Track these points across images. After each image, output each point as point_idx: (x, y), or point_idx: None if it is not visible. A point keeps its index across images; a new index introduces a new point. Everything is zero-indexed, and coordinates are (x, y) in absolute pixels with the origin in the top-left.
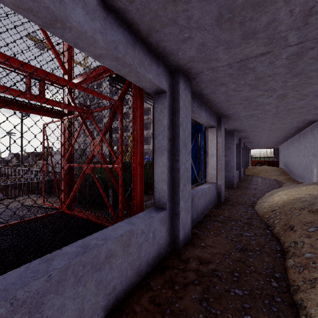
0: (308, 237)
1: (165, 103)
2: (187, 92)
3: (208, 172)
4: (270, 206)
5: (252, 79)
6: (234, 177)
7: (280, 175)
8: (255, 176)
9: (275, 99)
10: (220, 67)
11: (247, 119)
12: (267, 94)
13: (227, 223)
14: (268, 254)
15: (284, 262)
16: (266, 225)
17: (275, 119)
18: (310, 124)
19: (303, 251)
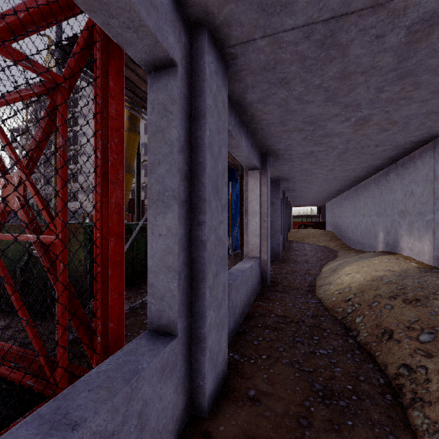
0: (427, 355)
1: (173, 91)
2: (221, 82)
3: (248, 240)
4: (340, 292)
5: (334, 77)
6: (279, 245)
7: (331, 240)
8: (301, 243)
9: (351, 126)
10: (289, 31)
11: (301, 159)
12: (344, 114)
13: (285, 330)
14: (371, 398)
15: (406, 416)
16: (343, 328)
17: (336, 163)
18: (374, 174)
19: (434, 390)
